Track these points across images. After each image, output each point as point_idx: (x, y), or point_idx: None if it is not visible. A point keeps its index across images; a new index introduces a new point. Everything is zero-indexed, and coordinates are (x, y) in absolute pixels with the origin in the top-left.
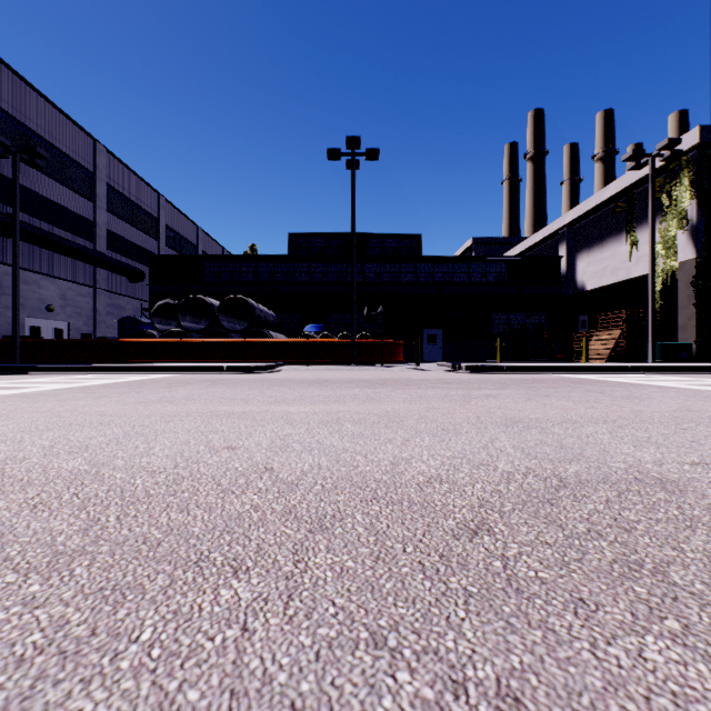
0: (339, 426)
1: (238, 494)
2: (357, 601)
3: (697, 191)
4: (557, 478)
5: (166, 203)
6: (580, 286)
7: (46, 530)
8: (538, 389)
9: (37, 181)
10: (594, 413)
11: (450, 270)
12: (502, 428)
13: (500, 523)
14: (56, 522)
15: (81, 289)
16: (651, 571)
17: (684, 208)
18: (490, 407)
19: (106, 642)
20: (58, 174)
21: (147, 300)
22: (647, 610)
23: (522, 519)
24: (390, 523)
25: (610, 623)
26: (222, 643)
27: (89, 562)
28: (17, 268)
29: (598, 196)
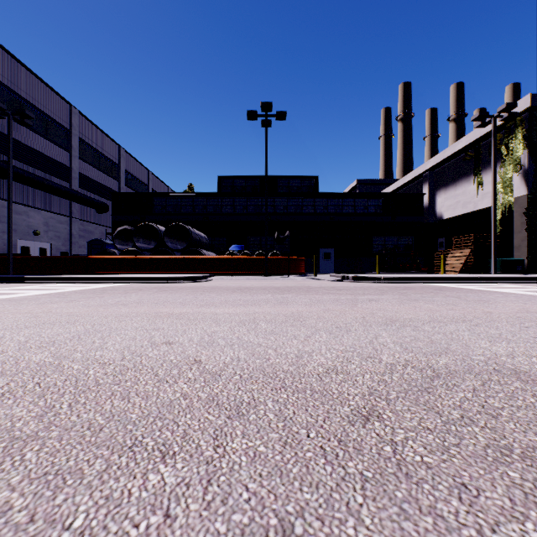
0: (255, 324)
1: (171, 384)
2: (267, 486)
3: (528, 143)
4: (430, 369)
5: (124, 153)
6: (439, 215)
7: (8, 416)
8: (408, 294)
9: (26, 136)
10: (454, 314)
11: (340, 204)
12: (383, 326)
13: (387, 410)
14: (17, 409)
15: (60, 218)
16: (520, 456)
17: (519, 156)
18: (373, 309)
19: (41, 529)
20: (42, 131)
21: (110, 226)
22: (522, 495)
23: (405, 406)
24: (296, 410)
25: (492, 509)
26: (146, 531)
27: (39, 447)
28: (11, 202)
29: (452, 147)
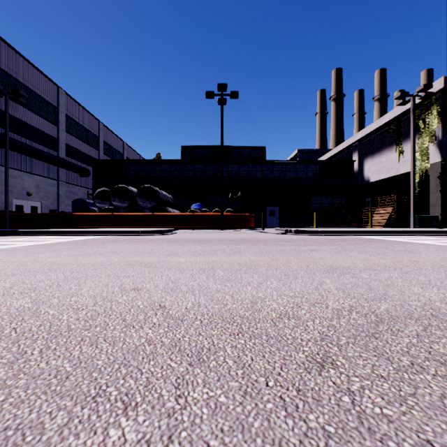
0: (213, 272)
1: (137, 329)
2: (229, 444)
3: (442, 118)
4: (374, 314)
5: (103, 127)
6: (366, 179)
7: None
8: (343, 245)
9: (20, 112)
10: (386, 263)
11: (284, 169)
12: (325, 273)
13: (340, 356)
14: None
15: (49, 181)
16: None
17: (434, 129)
18: (314, 258)
19: None
20: (34, 108)
21: (91, 188)
22: None
23: (357, 352)
24: (253, 356)
25: None
26: None
27: (4, 397)
28: (7, 167)
29: (378, 122)
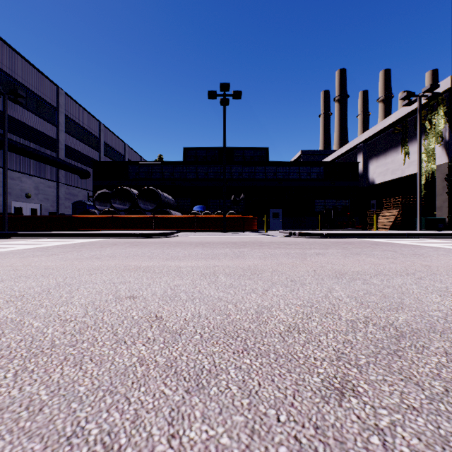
0: (215, 277)
1: (129, 345)
2: None
3: (448, 119)
4: (392, 327)
5: (104, 128)
6: (371, 181)
7: None
8: (350, 249)
9: (19, 113)
10: (397, 267)
11: (287, 171)
12: (334, 279)
13: (361, 381)
14: None
15: (49, 183)
16: None
17: (440, 130)
18: (321, 262)
19: None
20: (33, 109)
21: (91, 190)
22: None
23: (380, 375)
24: (261, 381)
25: None
26: None
27: None
28: (5, 169)
29: (383, 122)
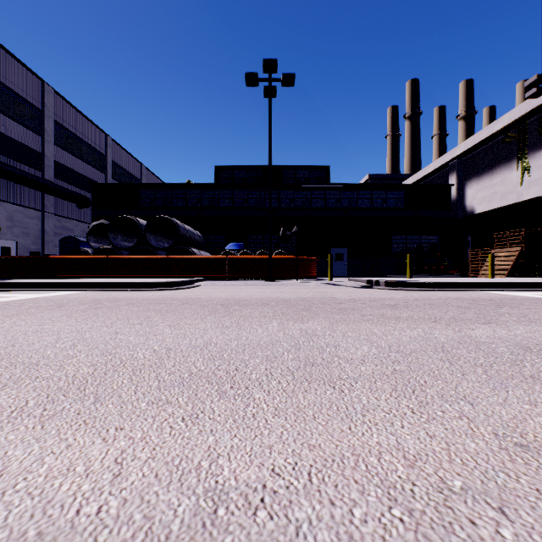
0: None
1: None
2: None
3: None
4: None
5: (112, 143)
6: (469, 210)
7: None
8: None
9: None
10: None
11: (355, 196)
12: None
13: None
14: None
15: (29, 212)
16: None
17: None
18: None
19: None
20: (5, 109)
21: None
22: None
23: None
24: None
25: None
26: None
27: None
28: None
29: (490, 127)
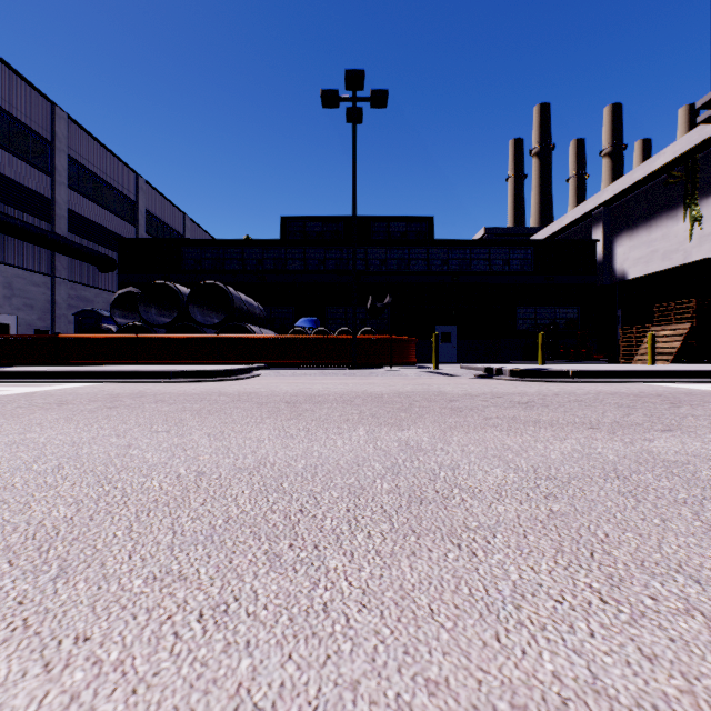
0: None
1: None
2: None
3: None
4: None
5: (145, 186)
6: (619, 274)
7: None
8: None
9: None
10: None
11: (467, 256)
12: None
13: None
14: None
15: (34, 277)
16: None
17: None
18: None
19: None
20: (2, 139)
21: None
22: None
23: None
24: None
25: None
26: None
27: None
28: None
29: (647, 164)
